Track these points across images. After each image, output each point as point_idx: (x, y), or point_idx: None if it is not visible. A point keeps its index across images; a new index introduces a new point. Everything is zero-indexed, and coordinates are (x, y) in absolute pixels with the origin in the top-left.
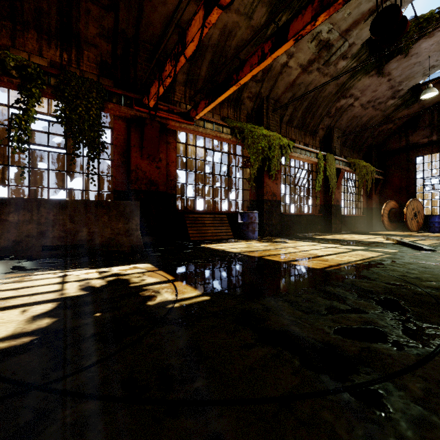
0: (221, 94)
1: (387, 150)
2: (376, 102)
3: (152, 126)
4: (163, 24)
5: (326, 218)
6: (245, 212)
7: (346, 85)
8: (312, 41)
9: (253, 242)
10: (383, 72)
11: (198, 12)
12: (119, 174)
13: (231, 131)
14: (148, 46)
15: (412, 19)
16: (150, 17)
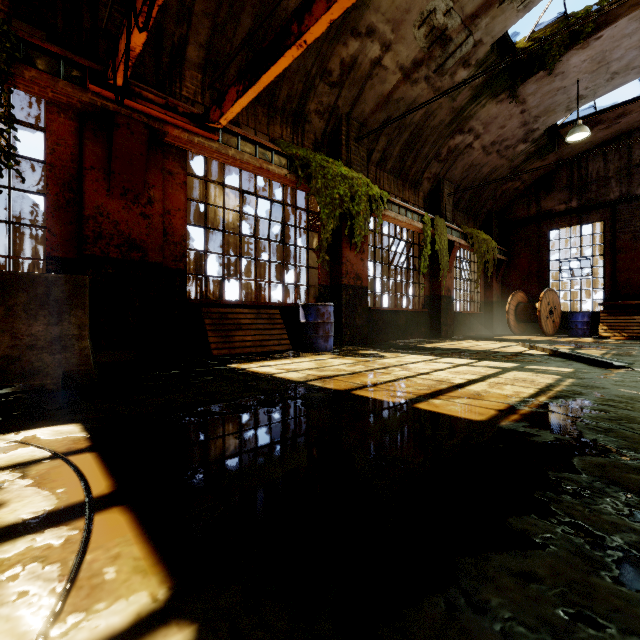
0: (268, 68)
1: (512, 220)
2: (502, 144)
3: (131, 130)
4: None
5: (432, 316)
6: (311, 305)
7: (465, 112)
8: (421, 26)
9: (326, 356)
10: (517, 96)
11: None
12: (61, 224)
13: (287, 163)
14: None
15: (560, 18)
16: None
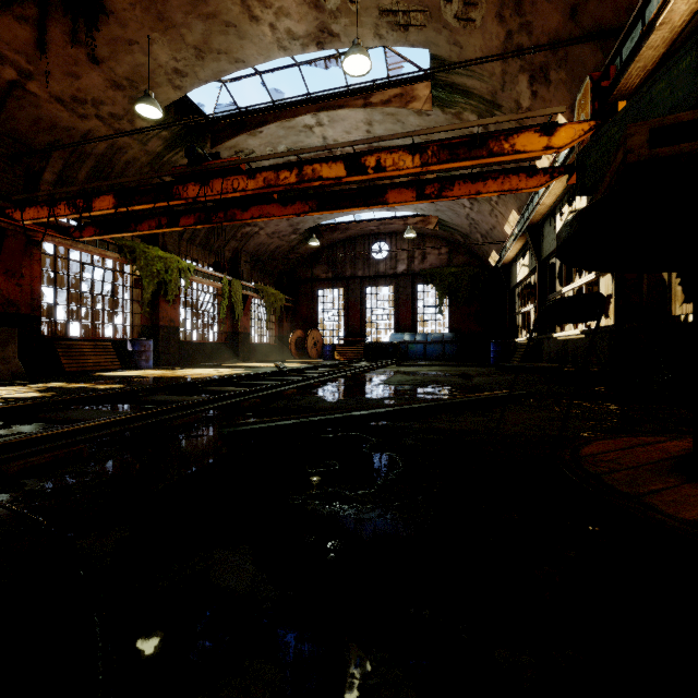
0: (118, 233)
1: (297, 279)
2: (281, 234)
3: (16, 238)
4: (32, 123)
5: (234, 346)
6: (137, 340)
7: None
8: None
9: (148, 370)
10: None
11: (108, 195)
12: None
13: (119, 249)
14: (5, 138)
15: None
16: (15, 113)
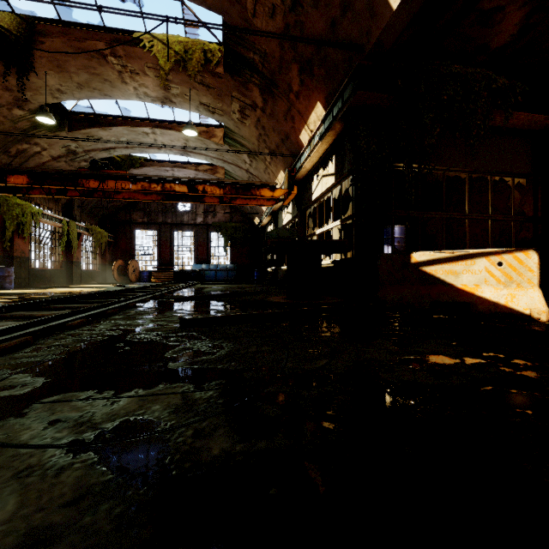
0: (9, 193)
1: (117, 220)
2: None
3: None
4: None
5: (68, 272)
6: (2, 267)
7: None
8: (63, 147)
9: (17, 290)
10: None
11: (22, 175)
12: None
13: None
14: None
15: (128, 154)
16: None
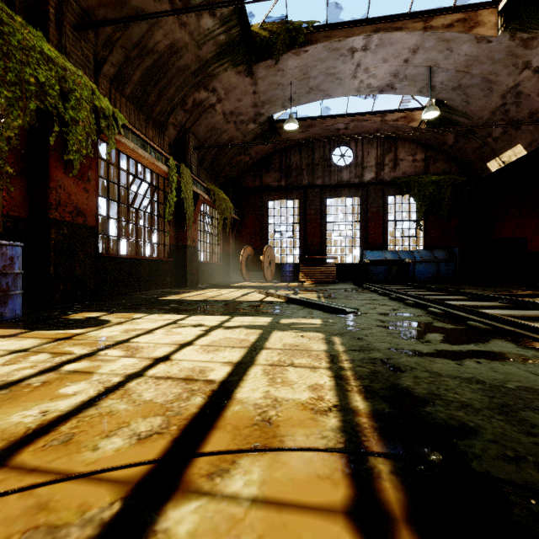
0: None
1: (243, 188)
2: (239, 118)
3: None
4: None
5: (178, 265)
6: None
7: (210, 68)
8: None
9: None
10: (253, 73)
11: None
12: None
13: None
14: None
15: (283, 21)
16: None
